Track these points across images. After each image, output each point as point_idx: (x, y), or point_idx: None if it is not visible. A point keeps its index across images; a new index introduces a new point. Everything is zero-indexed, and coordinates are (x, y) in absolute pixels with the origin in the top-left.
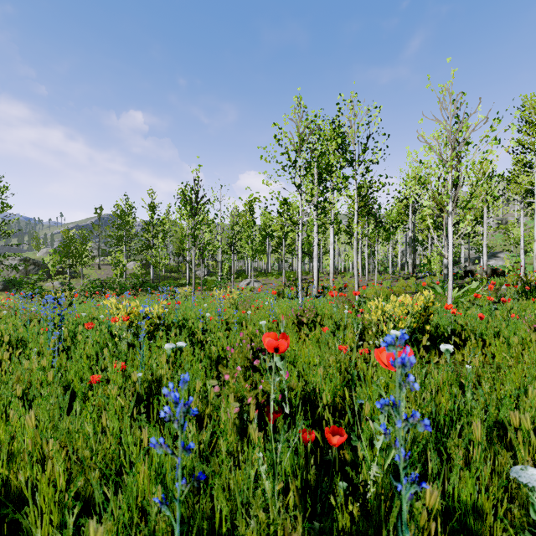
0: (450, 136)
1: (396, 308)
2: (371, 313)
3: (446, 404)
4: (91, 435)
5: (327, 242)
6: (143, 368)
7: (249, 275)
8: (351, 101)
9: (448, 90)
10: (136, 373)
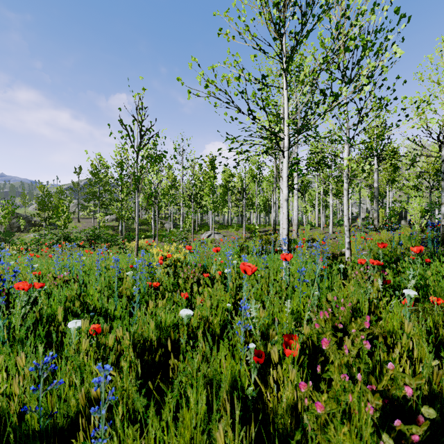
0: None
1: None
2: None
3: None
4: None
5: None
6: None
7: (210, 228)
8: None
9: None
10: None
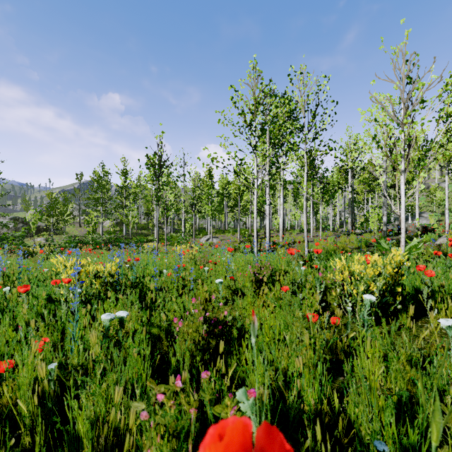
0: (403, 95)
1: (367, 269)
2: (335, 273)
3: None
4: None
5: (276, 204)
6: (77, 341)
7: (208, 232)
8: (301, 73)
9: (401, 51)
10: (44, 366)
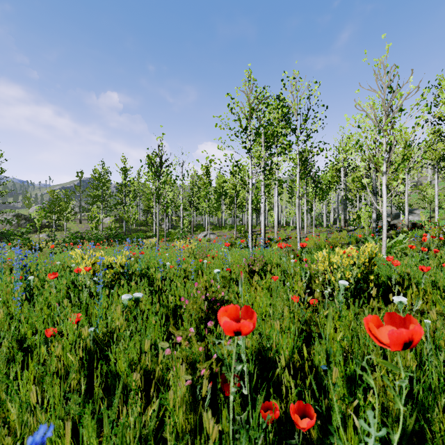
0: (384, 104)
1: (343, 259)
2: (318, 263)
3: (411, 364)
4: (15, 416)
5: (272, 201)
6: (101, 318)
7: (206, 229)
8: (294, 78)
9: (383, 63)
10: (87, 329)
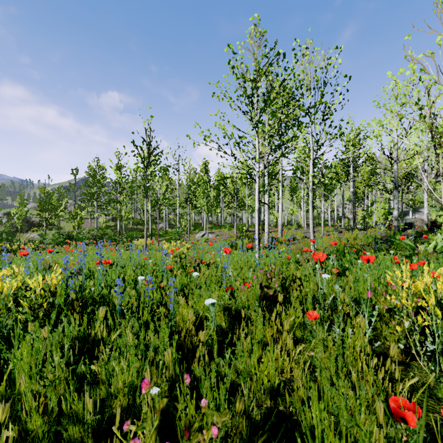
0: None
1: None
2: (401, 295)
3: None
4: None
5: (272, 199)
6: None
7: (204, 228)
8: (306, 48)
9: None
10: None
